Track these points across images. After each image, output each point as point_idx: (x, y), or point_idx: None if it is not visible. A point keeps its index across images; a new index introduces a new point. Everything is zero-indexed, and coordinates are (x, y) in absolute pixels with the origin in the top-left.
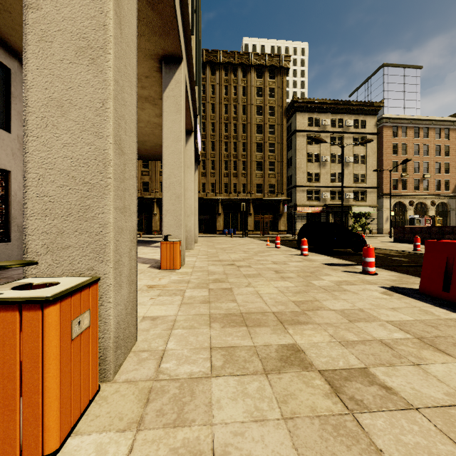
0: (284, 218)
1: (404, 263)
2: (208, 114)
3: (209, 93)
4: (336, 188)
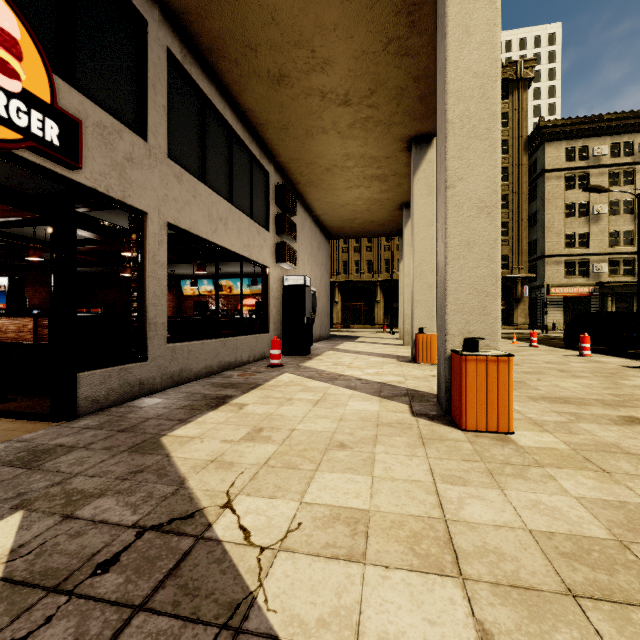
0: (524, 305)
1: None
2: None
3: None
4: (620, 255)
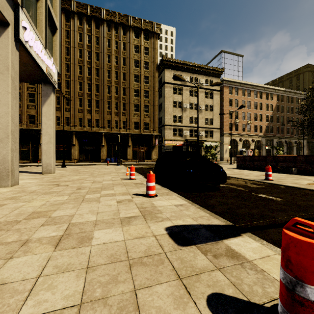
0: (156, 149)
1: (287, 210)
2: (93, 60)
3: (93, 43)
4: (193, 128)
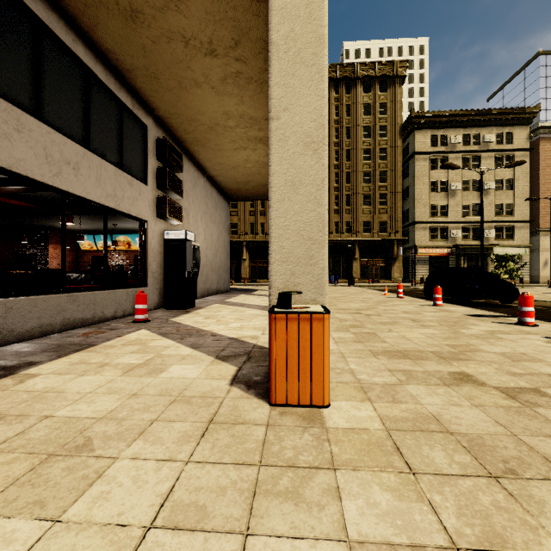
0: (399, 263)
1: None
2: None
3: None
4: (470, 223)
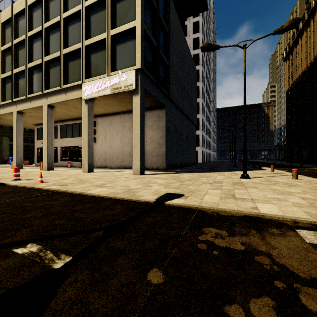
0: None
1: None
2: None
3: None
4: None
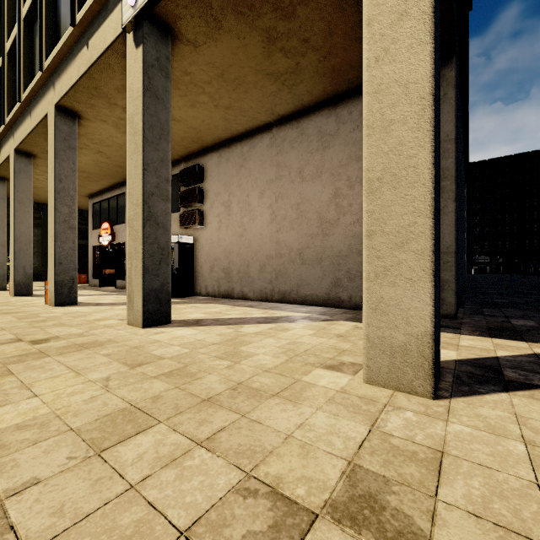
0: None
1: None
2: None
3: None
4: None
